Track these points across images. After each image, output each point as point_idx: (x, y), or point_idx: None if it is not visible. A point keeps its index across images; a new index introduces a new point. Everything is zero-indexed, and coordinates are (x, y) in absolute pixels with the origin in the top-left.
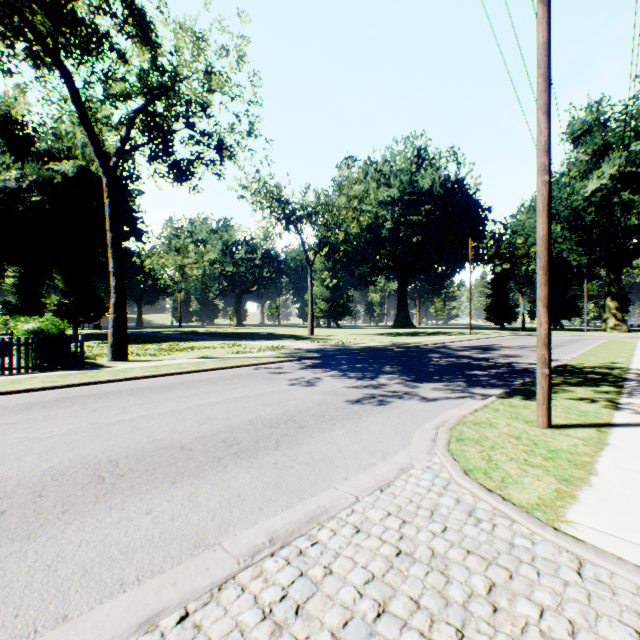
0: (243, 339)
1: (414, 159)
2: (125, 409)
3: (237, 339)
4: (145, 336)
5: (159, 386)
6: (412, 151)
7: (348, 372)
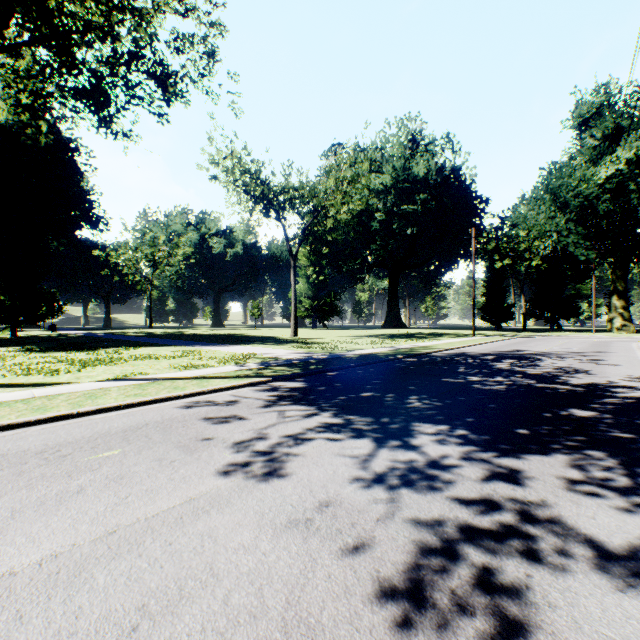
0: (210, 343)
1: (408, 144)
2: None
3: (203, 343)
4: (94, 339)
5: None
6: (406, 135)
7: (351, 415)
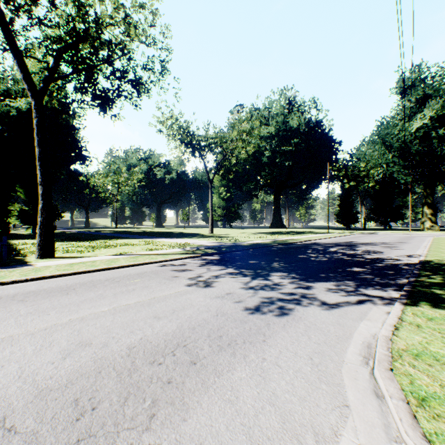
0: (159, 237)
1: (286, 106)
2: None
3: (154, 237)
4: (85, 235)
5: (59, 288)
6: (285, 100)
7: (242, 269)
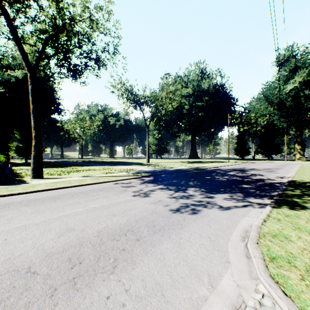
0: (112, 165)
1: (199, 74)
2: (12, 219)
3: (109, 165)
4: (61, 163)
5: (49, 197)
6: (199, 70)
7: (169, 186)
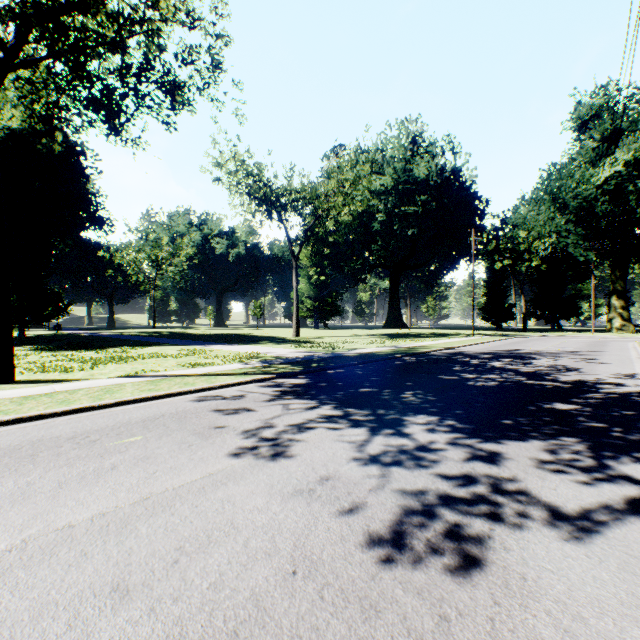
0: (214, 343)
1: (409, 145)
2: None
3: (207, 343)
4: (100, 339)
5: None
6: (407, 137)
7: (350, 408)
